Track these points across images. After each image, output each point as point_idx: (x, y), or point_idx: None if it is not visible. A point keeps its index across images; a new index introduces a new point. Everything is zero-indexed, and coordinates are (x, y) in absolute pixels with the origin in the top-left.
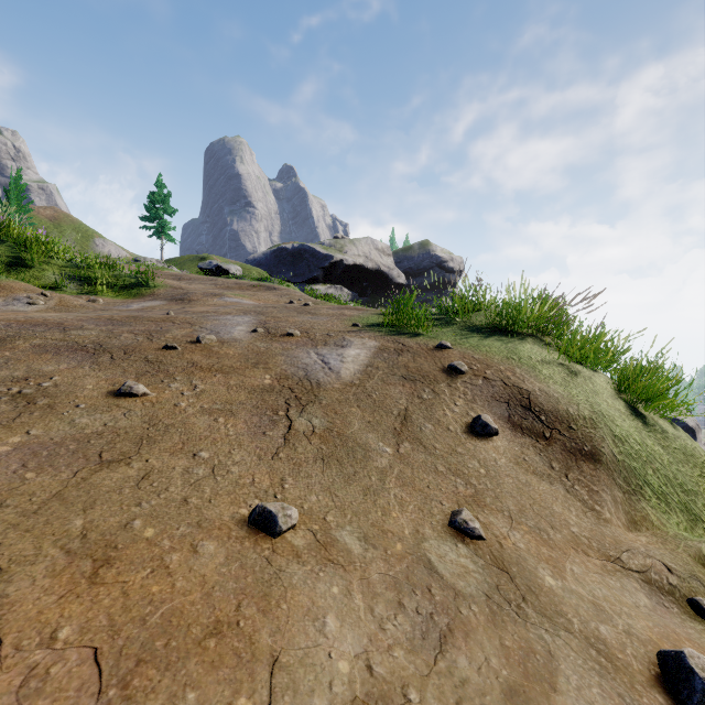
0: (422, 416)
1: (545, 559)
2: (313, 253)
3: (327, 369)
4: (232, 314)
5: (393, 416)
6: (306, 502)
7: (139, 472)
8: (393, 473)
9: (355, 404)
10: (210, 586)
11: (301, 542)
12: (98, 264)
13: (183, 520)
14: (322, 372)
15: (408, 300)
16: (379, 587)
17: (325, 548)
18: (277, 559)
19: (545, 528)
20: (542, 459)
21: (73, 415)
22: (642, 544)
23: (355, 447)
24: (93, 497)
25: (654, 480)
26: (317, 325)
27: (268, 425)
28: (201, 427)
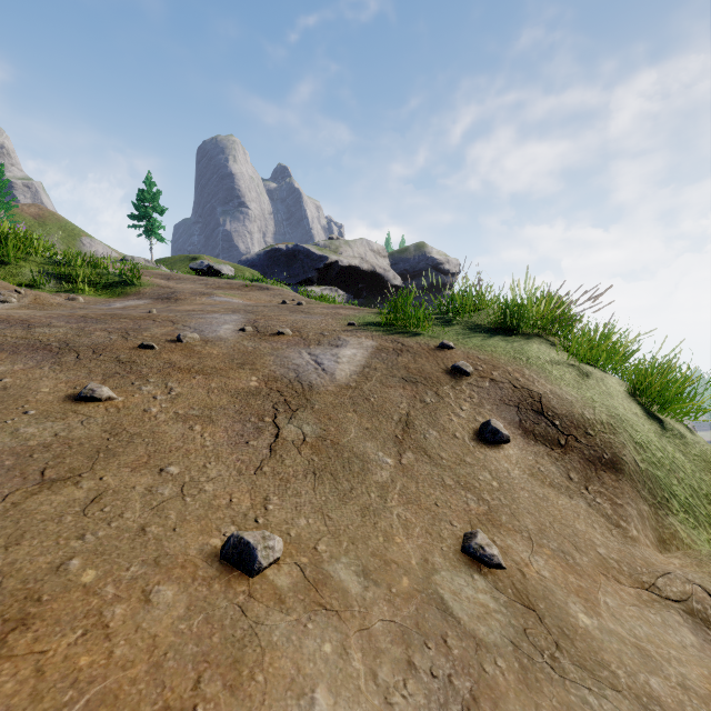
0: (425, 422)
1: (575, 590)
2: (307, 254)
3: (321, 370)
4: (220, 313)
5: (394, 422)
6: (294, 527)
7: (88, 493)
8: (396, 488)
9: (351, 409)
10: (162, 652)
11: (285, 581)
12: (80, 262)
13: (136, 556)
14: (314, 374)
15: (406, 298)
16: (383, 641)
17: (315, 587)
18: (253, 606)
19: (570, 550)
20: (559, 470)
21: (18, 424)
22: (676, 567)
23: (351, 458)
24: (21, 528)
25: (680, 491)
26: (311, 324)
27: (252, 434)
28: (172, 437)
